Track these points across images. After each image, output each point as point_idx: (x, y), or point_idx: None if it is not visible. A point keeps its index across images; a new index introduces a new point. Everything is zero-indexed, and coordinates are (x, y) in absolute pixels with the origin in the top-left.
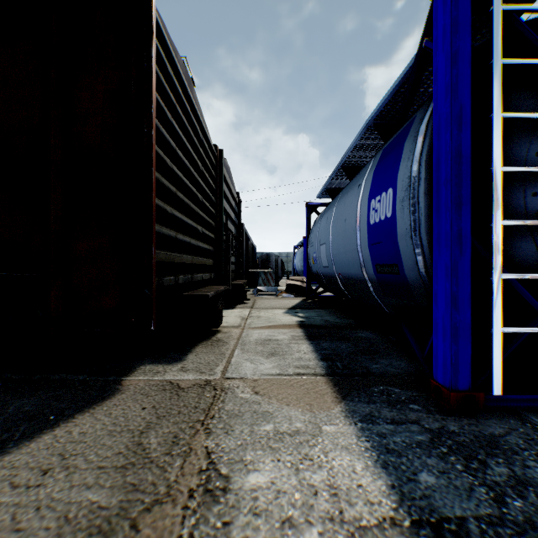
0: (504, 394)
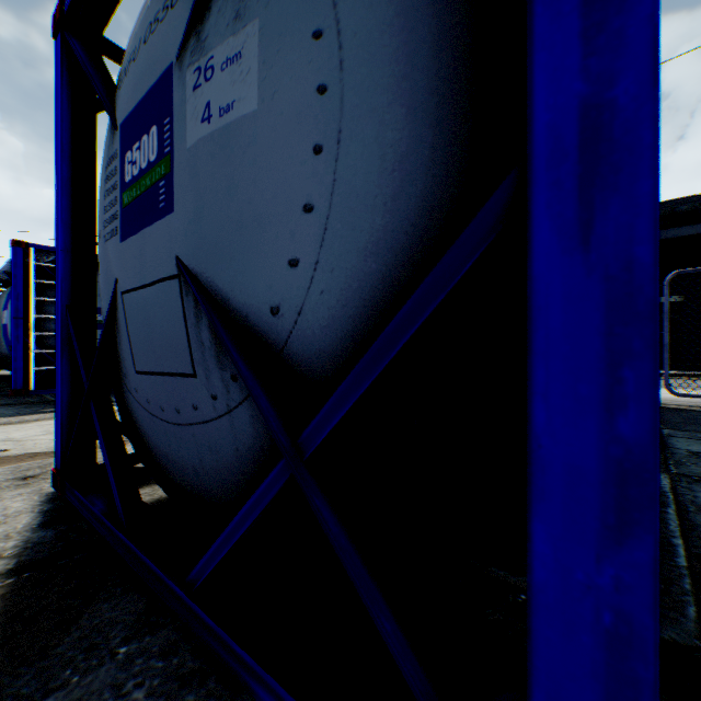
0: (39, 390)
